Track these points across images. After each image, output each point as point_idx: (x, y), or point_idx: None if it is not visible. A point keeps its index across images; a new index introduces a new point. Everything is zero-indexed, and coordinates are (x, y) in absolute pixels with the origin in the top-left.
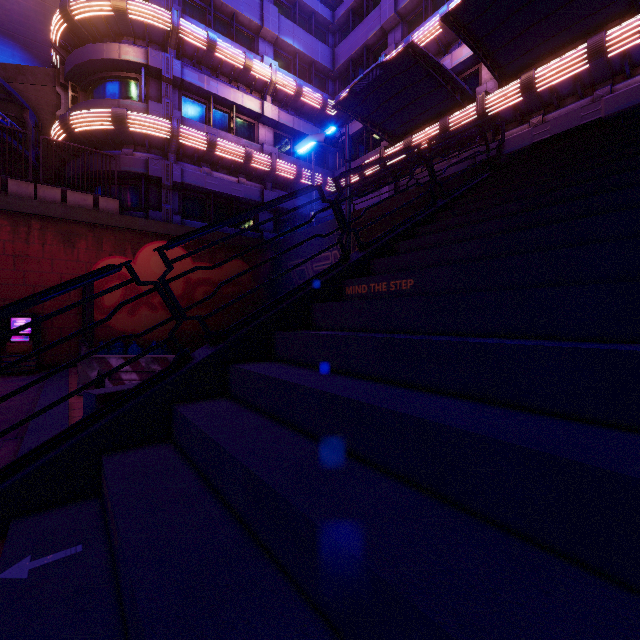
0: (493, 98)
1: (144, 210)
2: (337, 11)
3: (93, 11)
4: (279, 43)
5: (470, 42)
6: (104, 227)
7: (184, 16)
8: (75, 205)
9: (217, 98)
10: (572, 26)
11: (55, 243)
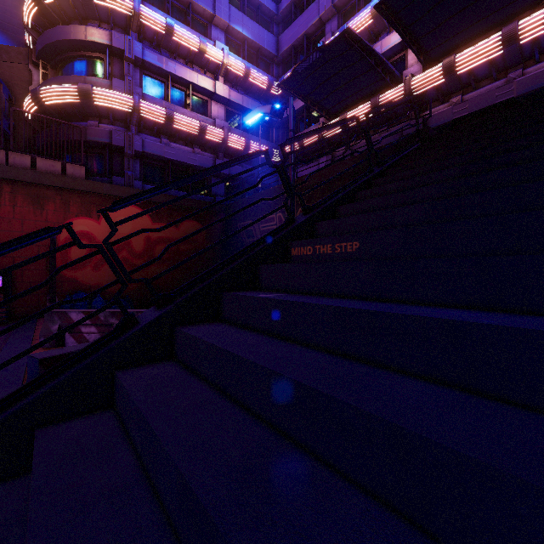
0: (418, 80)
1: (108, 176)
2: (281, 4)
3: None
4: (230, 30)
5: (399, 29)
6: (71, 191)
7: (145, 3)
8: (44, 171)
9: (175, 77)
10: (489, 16)
11: (25, 205)
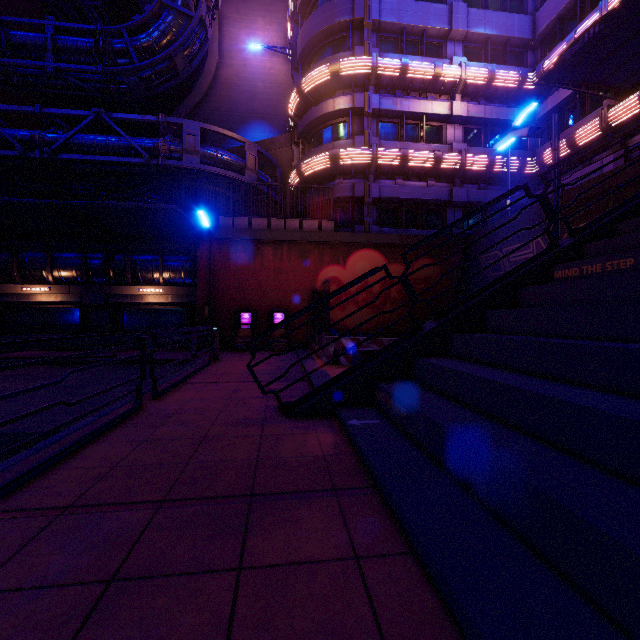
0: None
1: (350, 226)
2: None
3: (317, 81)
4: (468, 37)
5: None
6: (325, 243)
7: (381, 54)
8: (307, 230)
9: (408, 114)
10: None
11: (296, 259)
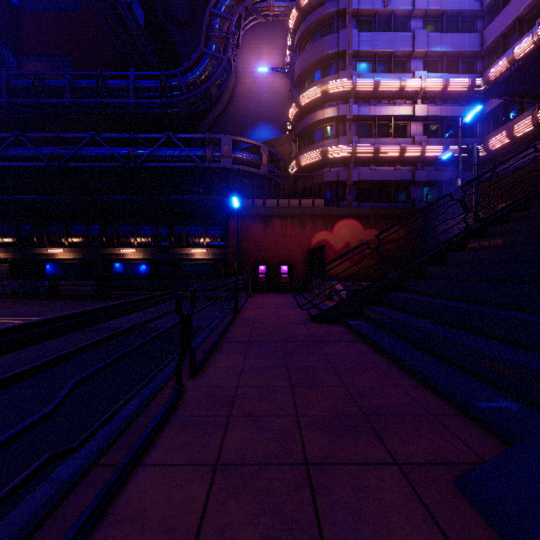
0: None
1: (336, 201)
2: None
3: (311, 98)
4: (428, 54)
5: None
6: (317, 215)
7: (359, 75)
8: (304, 206)
9: (380, 117)
10: None
11: (296, 227)
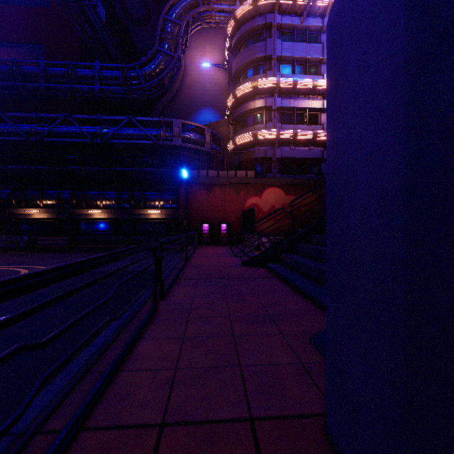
0: None
1: (264, 173)
2: None
3: (244, 91)
4: None
5: None
6: (249, 184)
7: (282, 75)
8: (239, 177)
9: (298, 108)
10: None
11: (233, 193)
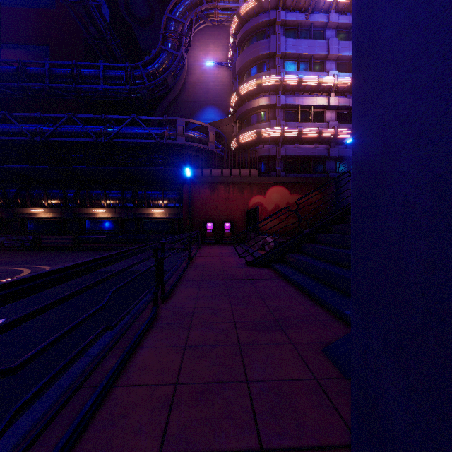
0: None
1: (268, 172)
2: None
3: (248, 89)
4: (339, 58)
5: None
6: (253, 183)
7: (286, 72)
8: (243, 175)
9: (302, 106)
10: None
11: (237, 192)
